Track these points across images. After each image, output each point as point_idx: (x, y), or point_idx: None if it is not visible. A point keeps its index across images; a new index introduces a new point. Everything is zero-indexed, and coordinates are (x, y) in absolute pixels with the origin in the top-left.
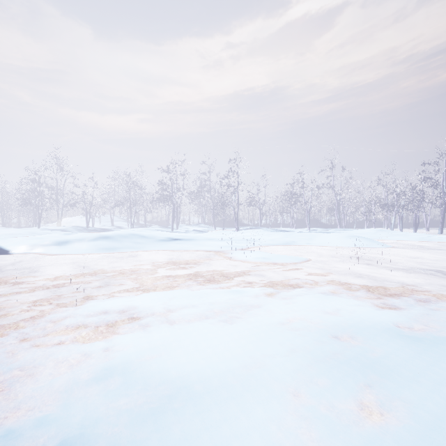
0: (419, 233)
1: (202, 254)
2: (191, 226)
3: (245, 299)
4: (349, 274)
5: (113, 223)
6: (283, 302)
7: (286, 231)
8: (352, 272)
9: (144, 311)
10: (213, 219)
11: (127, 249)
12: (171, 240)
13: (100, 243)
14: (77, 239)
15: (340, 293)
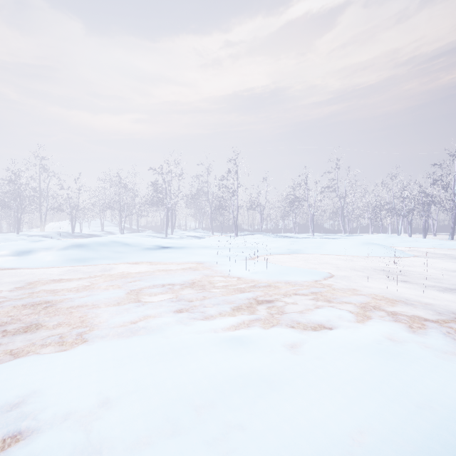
0: (431, 239)
1: (194, 267)
2: (188, 231)
3: (253, 363)
4: (391, 300)
5: (103, 228)
6: (320, 371)
7: (288, 236)
8: (392, 296)
9: (53, 406)
10: (211, 223)
11: (103, 260)
12: (159, 248)
13: (70, 253)
14: (44, 248)
15: (404, 343)
